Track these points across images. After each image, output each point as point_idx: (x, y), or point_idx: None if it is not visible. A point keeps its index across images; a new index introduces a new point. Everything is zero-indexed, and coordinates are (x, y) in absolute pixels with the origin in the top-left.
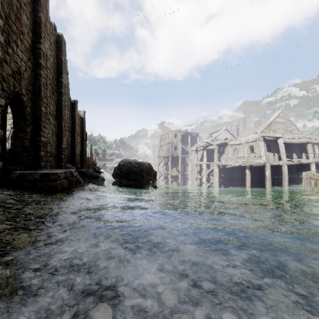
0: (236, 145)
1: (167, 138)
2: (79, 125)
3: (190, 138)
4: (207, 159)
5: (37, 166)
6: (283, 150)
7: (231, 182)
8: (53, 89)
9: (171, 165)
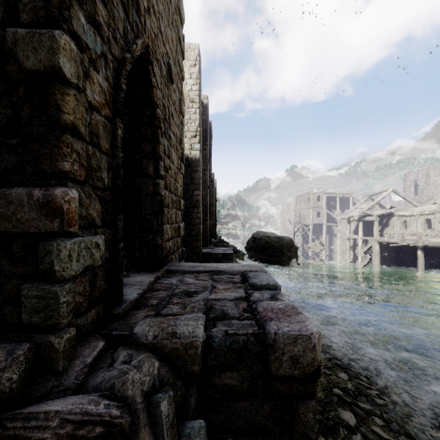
0: (405, 217)
1: (307, 201)
2: None
3: (338, 201)
4: (364, 231)
5: (205, 244)
6: None
7: (397, 264)
8: None
9: (312, 235)
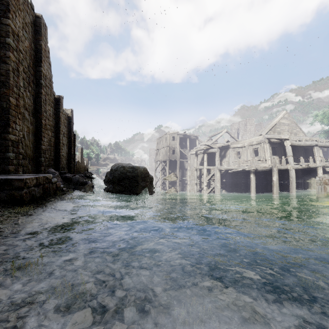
0: (238, 148)
1: (165, 141)
2: (65, 125)
3: (188, 141)
4: (207, 163)
5: (4, 170)
6: (291, 153)
7: (234, 188)
8: (29, 79)
9: (169, 170)
